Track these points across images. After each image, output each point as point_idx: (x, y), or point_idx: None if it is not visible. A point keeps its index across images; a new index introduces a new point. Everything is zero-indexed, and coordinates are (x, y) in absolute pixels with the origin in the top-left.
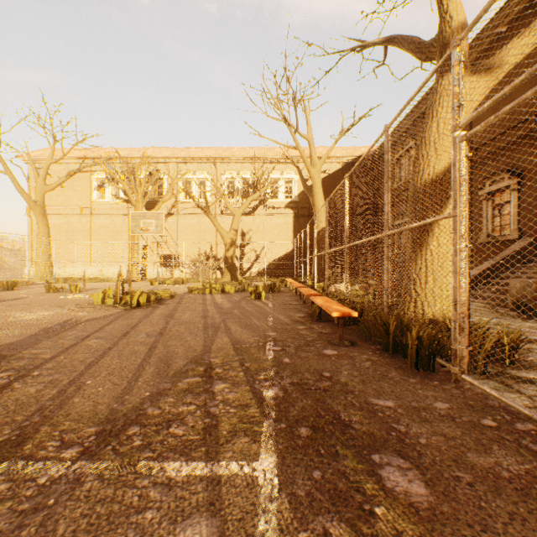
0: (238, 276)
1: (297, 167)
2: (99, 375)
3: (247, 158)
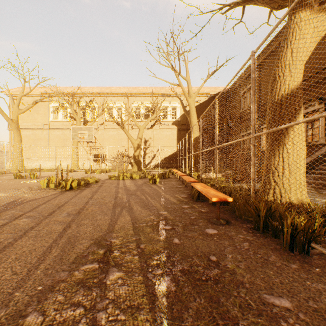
0: (142, 168)
1: (179, 98)
2: (5, 260)
3: (148, 93)
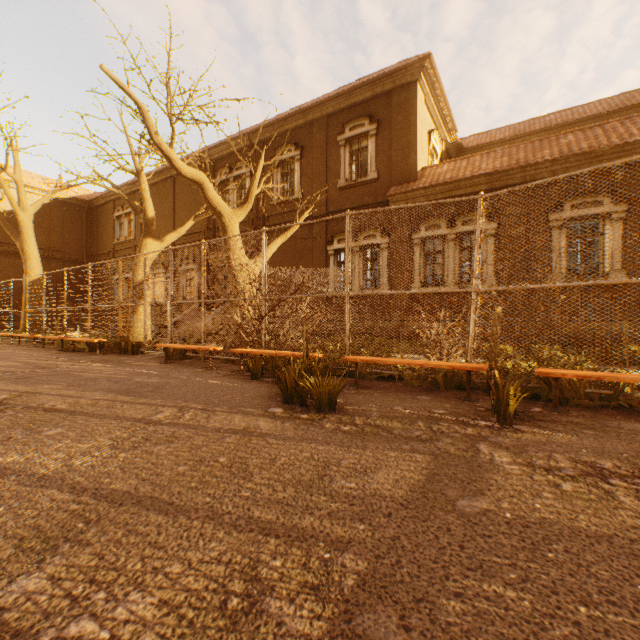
0: None
1: None
2: None
3: None
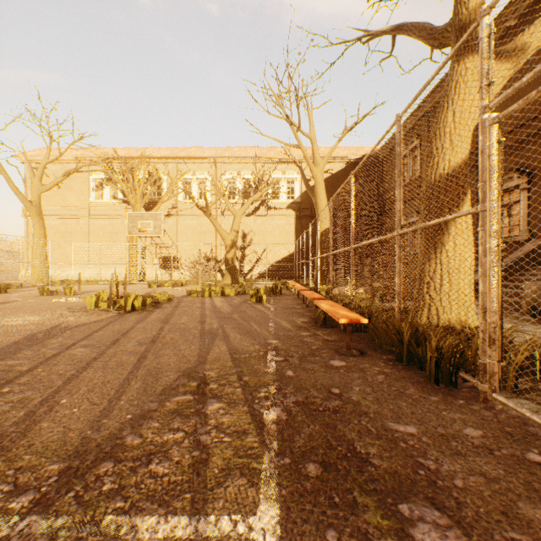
0: (239, 278)
1: (299, 167)
2: (77, 392)
3: (248, 158)
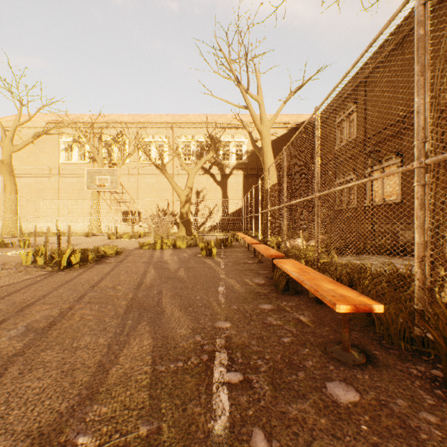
0: (193, 230)
1: (247, 129)
2: None
3: (202, 123)
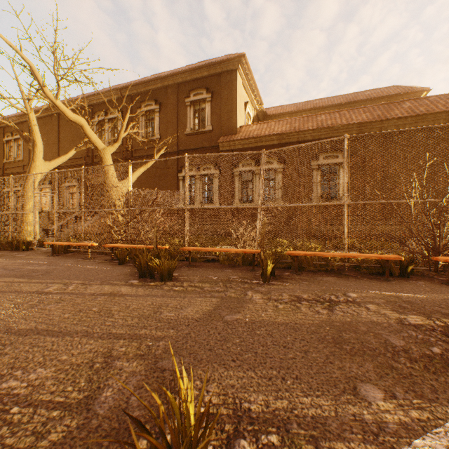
0: None
1: None
2: None
3: None
